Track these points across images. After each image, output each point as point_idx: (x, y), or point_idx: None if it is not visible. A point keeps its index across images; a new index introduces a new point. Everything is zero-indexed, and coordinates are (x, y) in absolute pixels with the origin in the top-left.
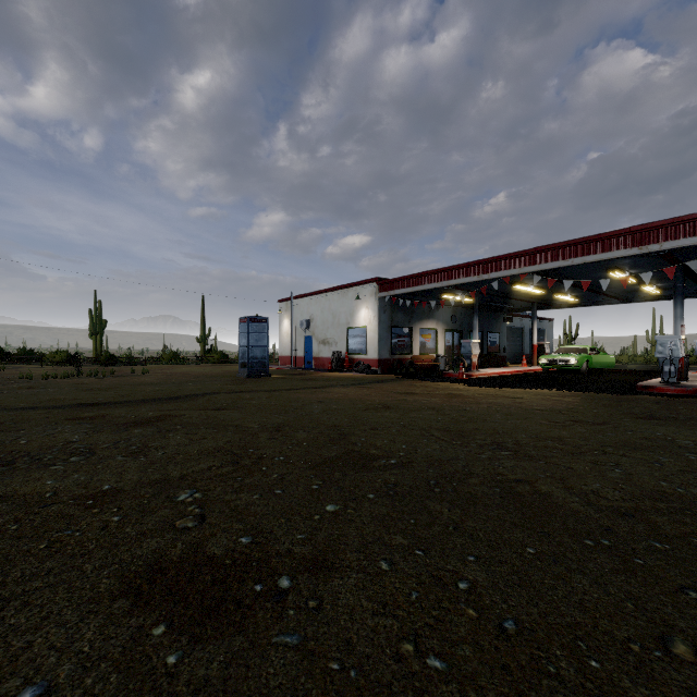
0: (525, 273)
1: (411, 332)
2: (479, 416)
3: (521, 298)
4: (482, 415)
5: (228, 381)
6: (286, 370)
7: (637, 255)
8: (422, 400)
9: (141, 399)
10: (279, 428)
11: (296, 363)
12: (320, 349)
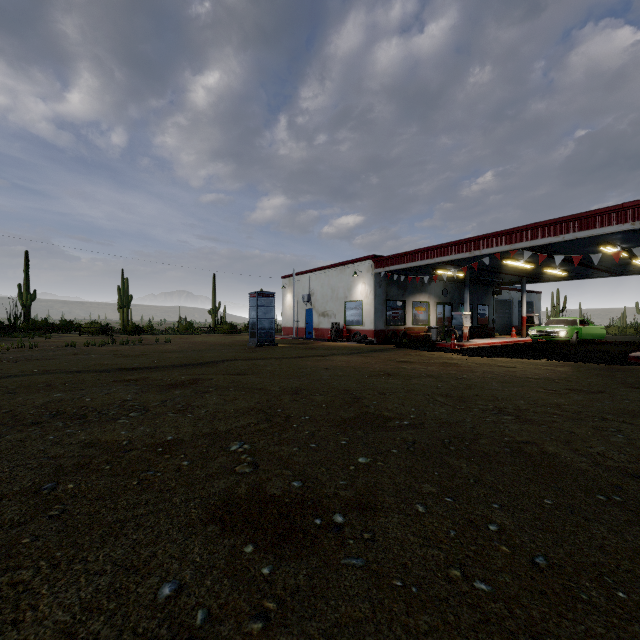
0: (516, 249)
1: (404, 305)
2: (476, 384)
3: (510, 273)
4: (479, 383)
5: (240, 350)
6: (290, 340)
7: (630, 230)
8: (419, 368)
9: (170, 364)
10: (298, 391)
11: (298, 333)
12: (320, 320)
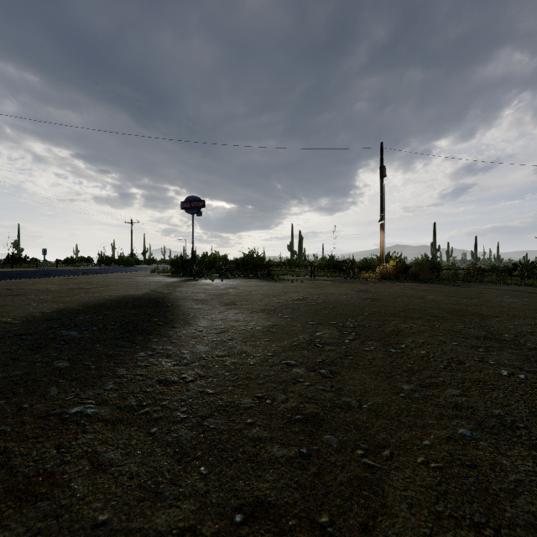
0: None
1: None
2: None
3: None
4: None
5: None
6: None
7: None
8: None
9: None
10: None
11: None
12: None
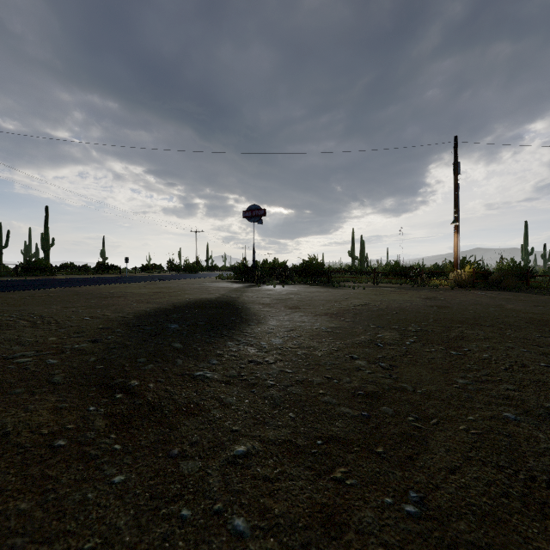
0: None
1: None
2: None
3: None
4: None
5: None
6: None
7: None
8: None
9: None
10: None
11: None
12: None
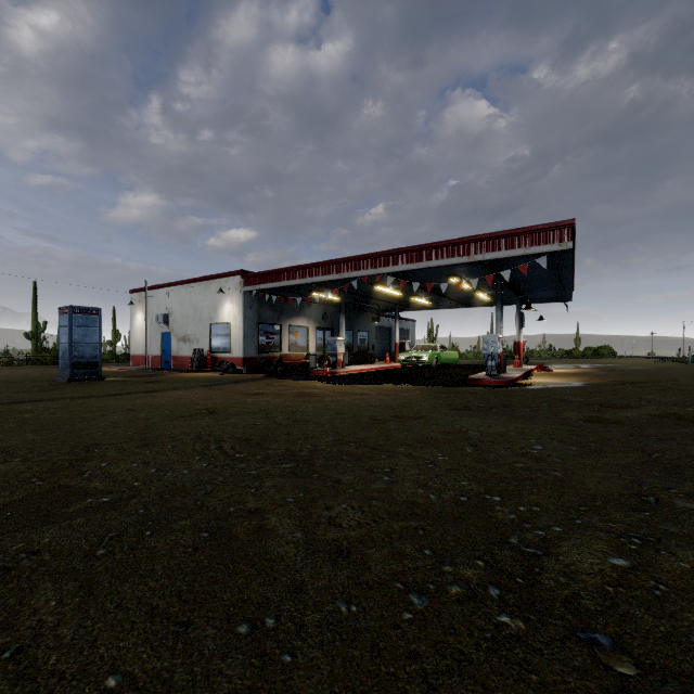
0: (381, 274)
1: (280, 329)
2: (307, 417)
3: (384, 299)
4: (311, 416)
5: (32, 387)
6: (135, 372)
7: (467, 263)
8: (262, 401)
9: None
10: None
11: (152, 363)
12: (180, 346)
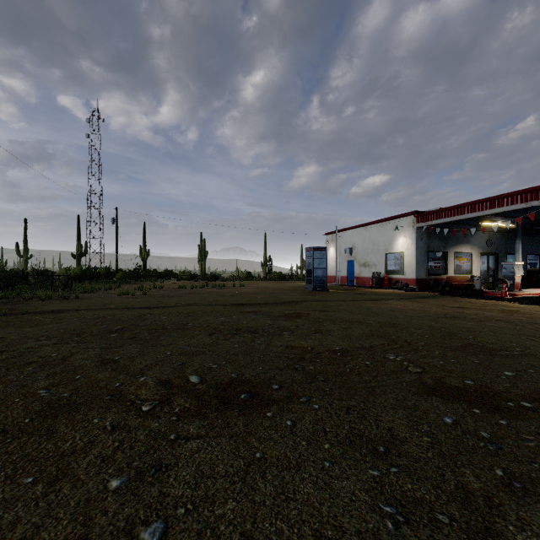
0: None
1: (445, 256)
2: None
3: None
4: None
5: (302, 293)
6: (335, 286)
7: None
8: (482, 313)
9: (263, 302)
10: (392, 325)
11: (340, 281)
12: (361, 270)
